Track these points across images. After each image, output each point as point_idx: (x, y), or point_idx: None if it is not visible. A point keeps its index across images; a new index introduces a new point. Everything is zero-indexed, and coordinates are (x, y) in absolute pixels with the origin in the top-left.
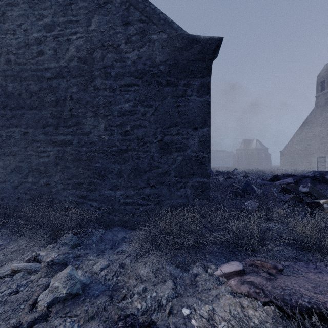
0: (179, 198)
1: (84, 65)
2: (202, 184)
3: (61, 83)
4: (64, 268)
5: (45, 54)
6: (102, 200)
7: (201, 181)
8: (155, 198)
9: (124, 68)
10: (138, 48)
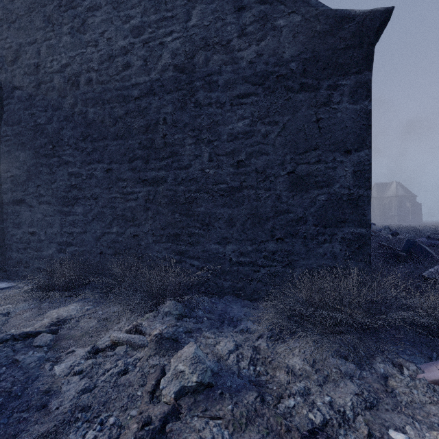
0: (322, 258)
1: (181, 75)
2: (358, 237)
3: (152, 102)
4: (176, 345)
5: (132, 66)
6: (206, 257)
7: (356, 232)
8: (283, 257)
9: (236, 72)
10: (257, 42)
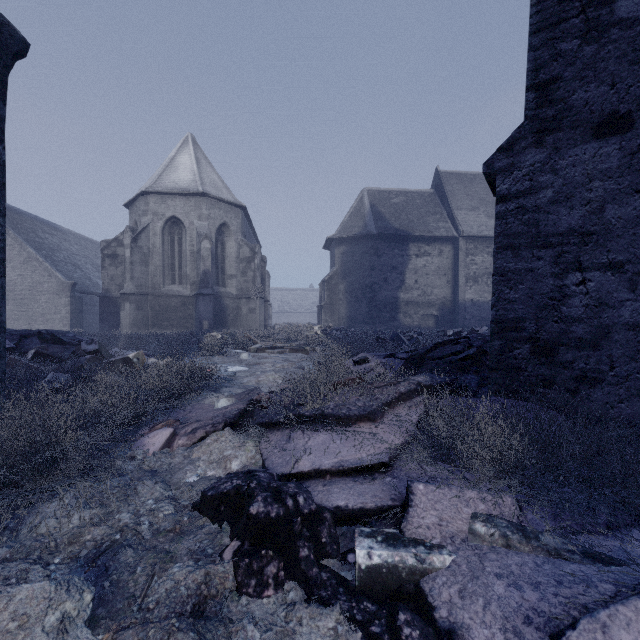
0: None
1: None
2: None
3: None
4: None
5: None
6: None
7: None
8: None
9: None
10: None
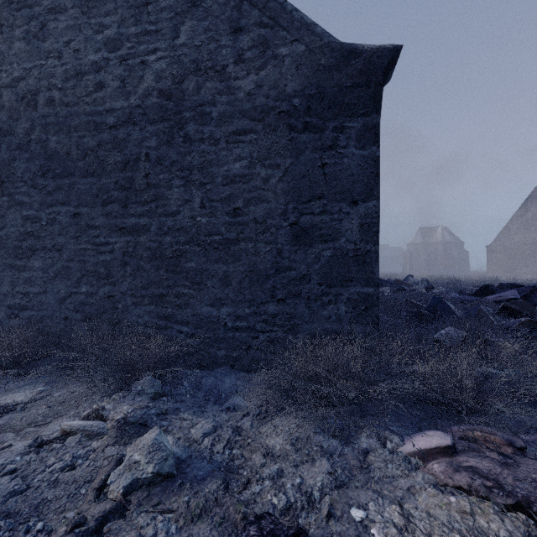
0: (326, 321)
1: (168, 103)
2: (365, 297)
3: (131, 133)
4: (143, 431)
5: (107, 87)
6: (197, 322)
7: (363, 292)
8: (284, 320)
9: (233, 104)
10: (256, 71)
